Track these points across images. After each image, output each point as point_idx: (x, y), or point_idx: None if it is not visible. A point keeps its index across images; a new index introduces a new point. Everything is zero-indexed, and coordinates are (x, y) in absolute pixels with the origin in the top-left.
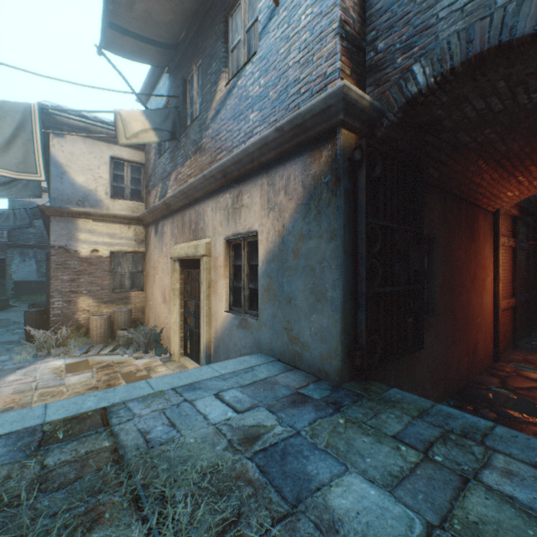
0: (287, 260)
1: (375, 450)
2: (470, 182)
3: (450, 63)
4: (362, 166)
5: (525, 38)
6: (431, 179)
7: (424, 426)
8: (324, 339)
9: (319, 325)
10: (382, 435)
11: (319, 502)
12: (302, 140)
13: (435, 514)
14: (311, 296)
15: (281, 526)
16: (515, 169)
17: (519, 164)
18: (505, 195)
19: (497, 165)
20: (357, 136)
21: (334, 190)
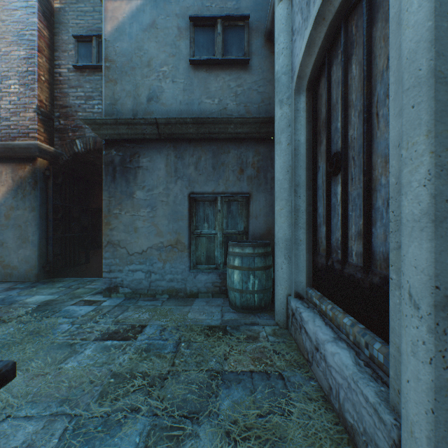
0: (0, 221)
1: (49, 290)
2: None
3: (90, 147)
4: (51, 178)
5: None
6: (98, 181)
7: (74, 283)
8: (28, 261)
9: (25, 255)
10: (54, 288)
11: (21, 302)
12: (13, 155)
13: (64, 294)
14: (19, 240)
15: (5, 307)
16: None
17: None
18: None
19: None
20: (49, 161)
21: (34, 187)
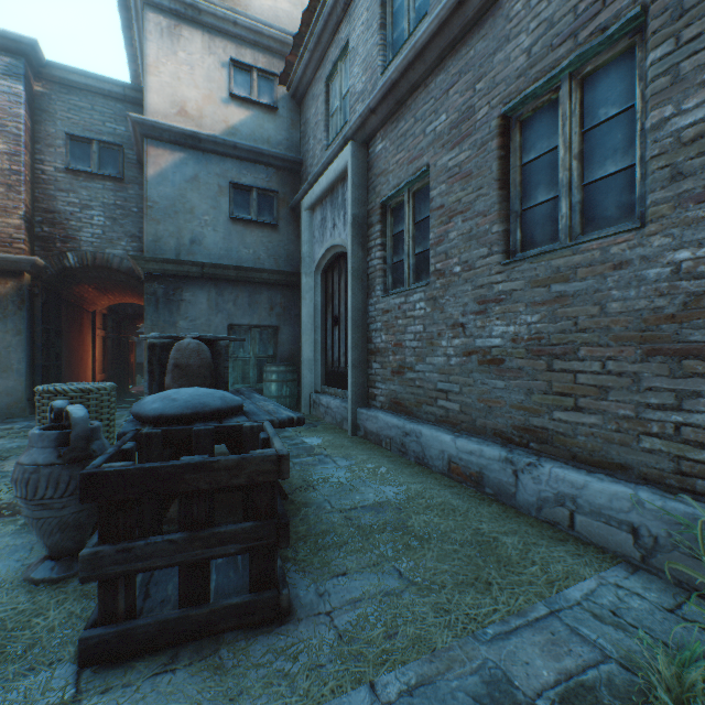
0: None
1: None
2: (84, 296)
3: (88, 263)
4: (40, 296)
5: (116, 270)
6: (63, 295)
7: None
8: (11, 394)
9: (6, 387)
10: None
11: None
12: None
13: None
14: None
15: None
16: (109, 293)
17: (112, 292)
18: (102, 303)
19: (100, 291)
20: (32, 275)
21: (21, 306)
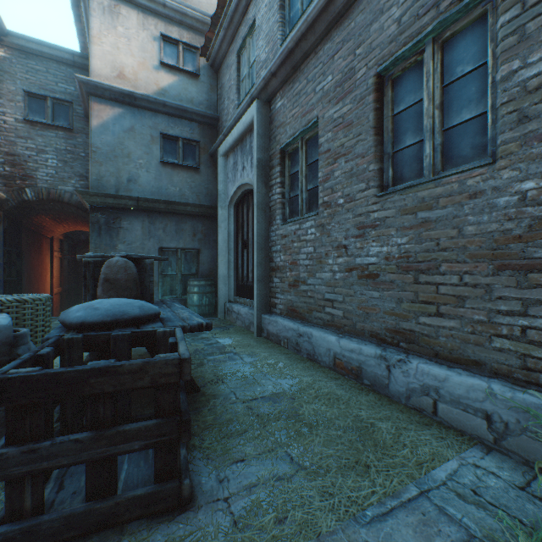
0: None
1: None
2: (42, 225)
3: (43, 197)
4: (2, 224)
5: (67, 203)
6: (24, 223)
7: None
8: None
9: None
10: None
11: None
12: None
13: None
14: None
15: None
16: (64, 222)
17: (66, 221)
18: (58, 230)
19: (56, 220)
20: None
21: None
